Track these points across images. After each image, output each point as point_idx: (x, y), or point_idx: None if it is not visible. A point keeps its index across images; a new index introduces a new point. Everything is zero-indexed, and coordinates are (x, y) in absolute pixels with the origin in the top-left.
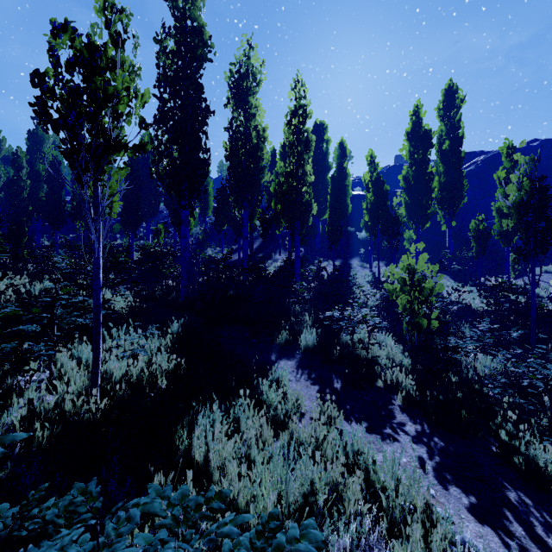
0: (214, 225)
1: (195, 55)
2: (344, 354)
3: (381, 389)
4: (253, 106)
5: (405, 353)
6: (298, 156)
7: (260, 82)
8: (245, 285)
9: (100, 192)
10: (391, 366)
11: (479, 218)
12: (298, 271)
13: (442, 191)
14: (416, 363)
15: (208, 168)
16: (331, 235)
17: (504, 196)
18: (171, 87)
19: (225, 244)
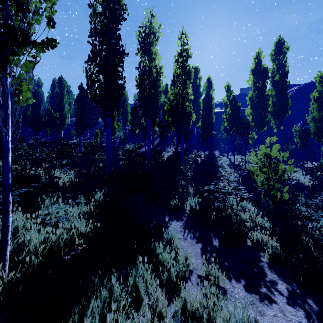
0: (130, 130)
1: (115, 15)
2: (218, 217)
3: (250, 247)
4: (153, 53)
5: (265, 217)
6: (183, 82)
7: (158, 38)
8: (148, 167)
9: (3, 79)
10: (254, 227)
11: (298, 124)
12: (183, 157)
13: (274, 107)
14: (275, 226)
15: (123, 90)
16: (203, 136)
17: (317, 108)
18: (99, 37)
19: (137, 142)
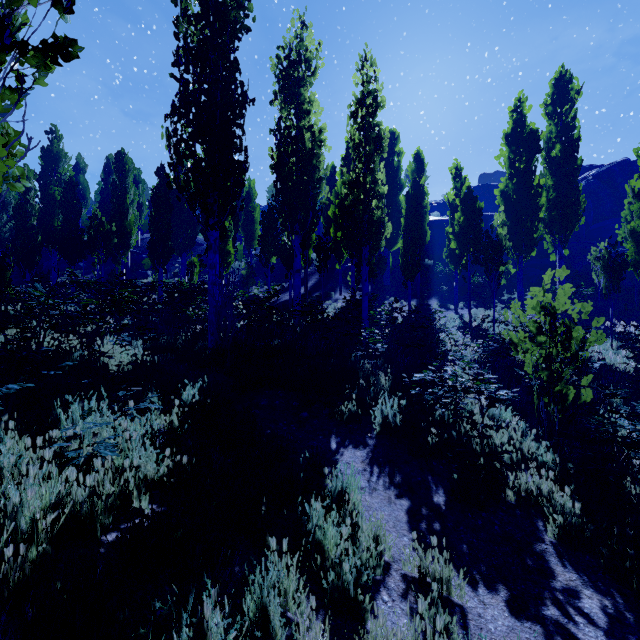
0: (259, 257)
1: (226, 19)
2: (443, 440)
3: (513, 507)
4: (306, 101)
5: (543, 441)
6: (367, 158)
7: (315, 70)
8: (295, 332)
9: None
10: (519, 461)
11: (601, 244)
12: (366, 313)
13: (550, 209)
14: (565, 461)
15: (244, 174)
16: (406, 268)
17: None
18: (195, 65)
19: (274, 281)
